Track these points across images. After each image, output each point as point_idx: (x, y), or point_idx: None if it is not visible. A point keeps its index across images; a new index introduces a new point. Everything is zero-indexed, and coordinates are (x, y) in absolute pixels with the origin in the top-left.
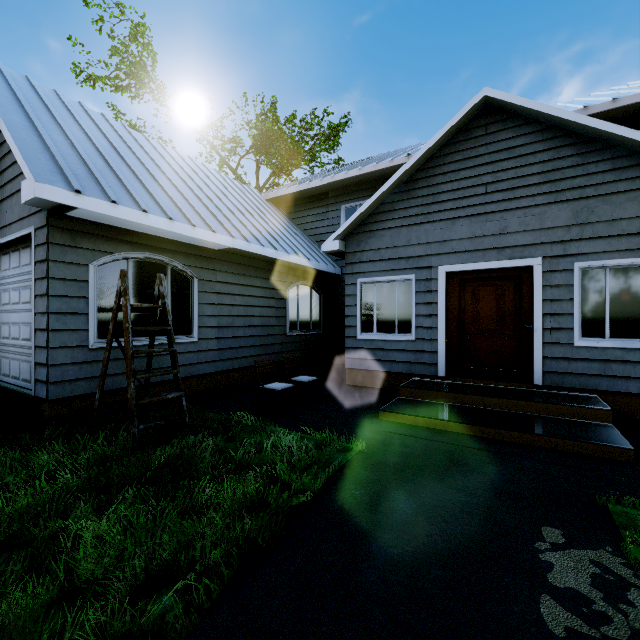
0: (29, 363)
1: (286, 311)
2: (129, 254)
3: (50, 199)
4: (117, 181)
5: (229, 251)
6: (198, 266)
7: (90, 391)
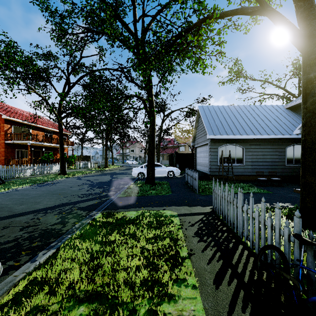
0: (208, 168)
1: (285, 156)
2: (225, 144)
3: (211, 138)
4: (223, 128)
5: (255, 138)
6: (244, 144)
7: (217, 174)
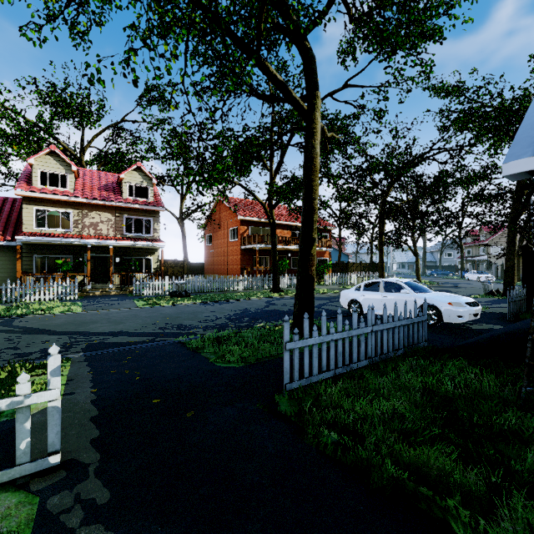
0: None
1: None
2: None
3: (514, 172)
4: None
5: None
6: None
7: None
